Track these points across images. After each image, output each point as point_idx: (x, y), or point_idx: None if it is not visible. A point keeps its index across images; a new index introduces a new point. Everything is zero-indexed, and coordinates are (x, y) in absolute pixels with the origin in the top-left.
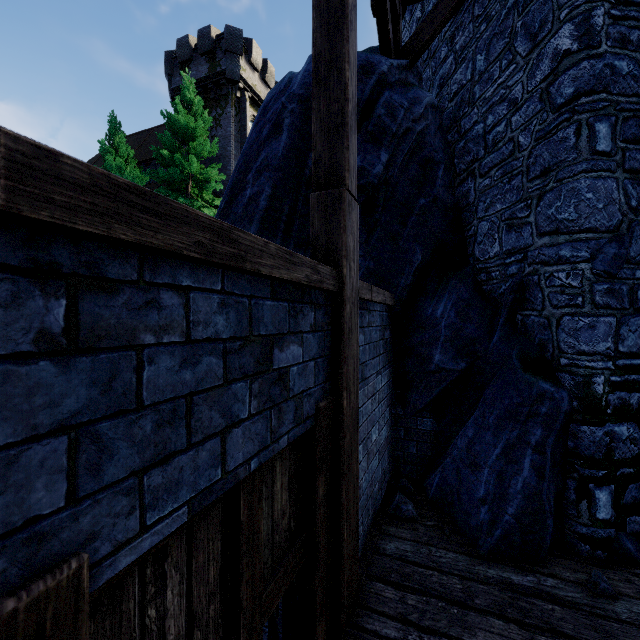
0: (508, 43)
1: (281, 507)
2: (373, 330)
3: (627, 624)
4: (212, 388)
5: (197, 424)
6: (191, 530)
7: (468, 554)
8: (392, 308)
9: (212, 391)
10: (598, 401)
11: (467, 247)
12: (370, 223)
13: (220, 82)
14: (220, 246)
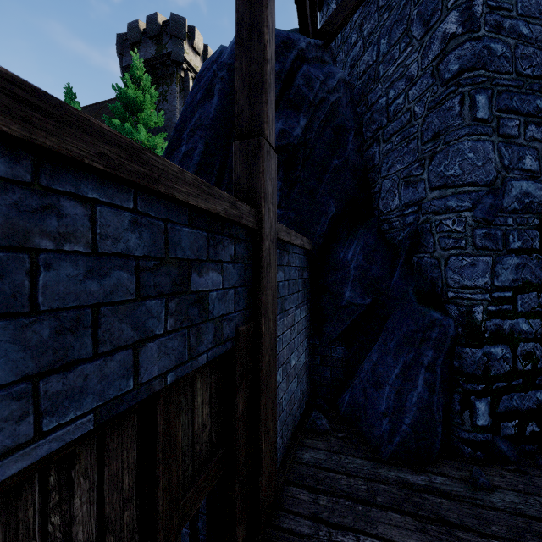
0: (406, 29)
1: (202, 420)
2: (292, 269)
3: (501, 511)
4: (123, 302)
5: (105, 335)
6: (103, 439)
7: (372, 459)
8: (310, 253)
9: (123, 304)
10: (478, 327)
11: (373, 202)
12: (291, 179)
13: (166, 62)
14: (129, 163)
